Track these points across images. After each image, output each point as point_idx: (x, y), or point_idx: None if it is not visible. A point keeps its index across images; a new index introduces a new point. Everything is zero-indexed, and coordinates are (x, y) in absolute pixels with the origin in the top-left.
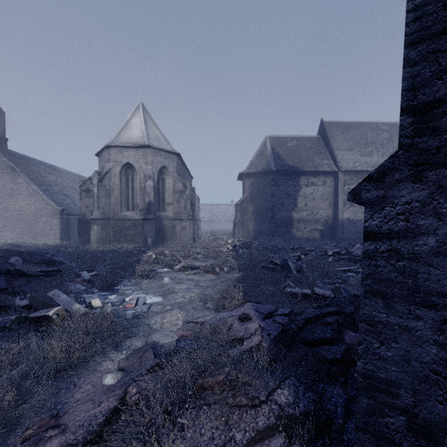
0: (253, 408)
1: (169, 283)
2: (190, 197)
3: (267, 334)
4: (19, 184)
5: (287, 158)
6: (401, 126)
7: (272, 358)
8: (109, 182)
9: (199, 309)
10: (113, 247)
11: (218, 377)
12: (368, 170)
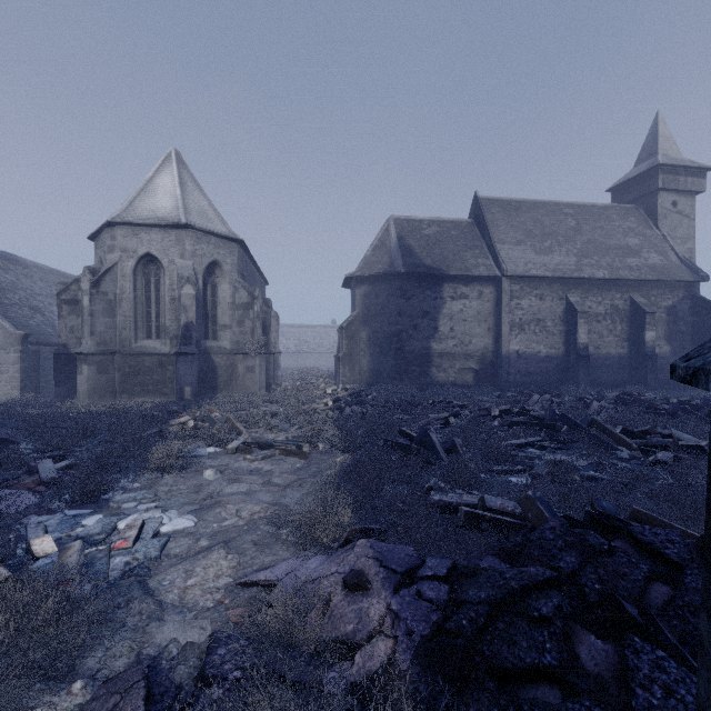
0: None
1: (214, 482)
2: (261, 315)
3: (406, 631)
4: None
5: (422, 254)
6: None
7: (420, 710)
8: (113, 288)
9: (266, 544)
10: (118, 405)
11: None
12: (546, 276)
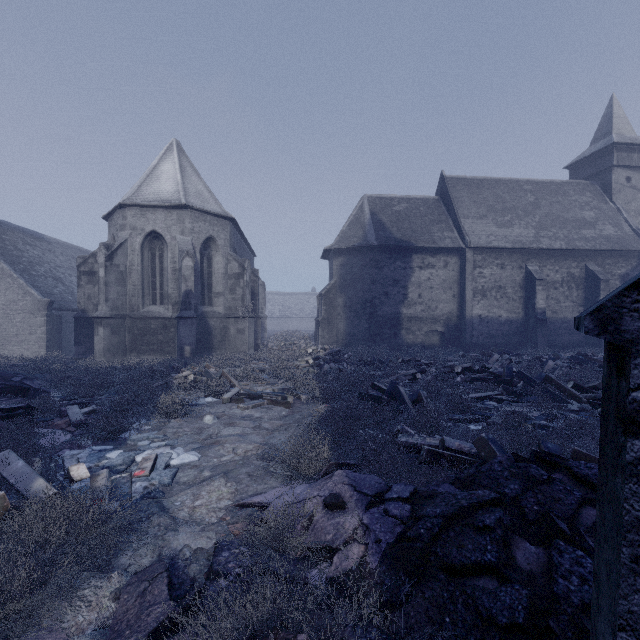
0: None
1: (212, 425)
2: (250, 284)
3: (375, 540)
4: None
5: (393, 228)
6: None
7: (385, 597)
8: (124, 261)
9: (258, 475)
10: (129, 362)
11: None
12: (507, 247)
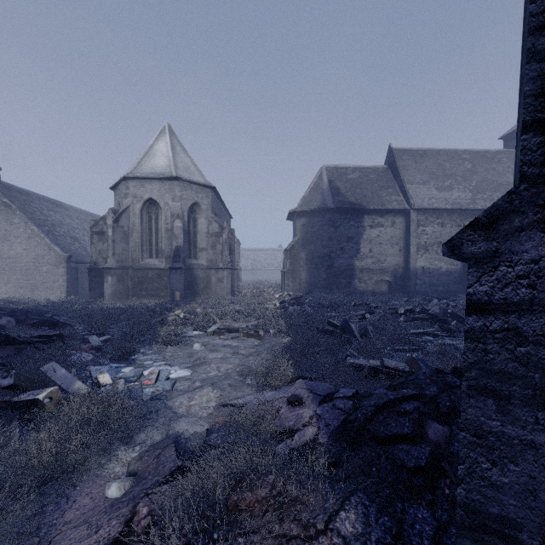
0: (308, 542)
1: (200, 351)
2: (228, 241)
3: (325, 424)
4: (15, 225)
5: (347, 194)
6: (523, 149)
7: (331, 459)
8: (127, 222)
9: (237, 386)
10: (132, 304)
11: (259, 492)
12: (446, 208)
